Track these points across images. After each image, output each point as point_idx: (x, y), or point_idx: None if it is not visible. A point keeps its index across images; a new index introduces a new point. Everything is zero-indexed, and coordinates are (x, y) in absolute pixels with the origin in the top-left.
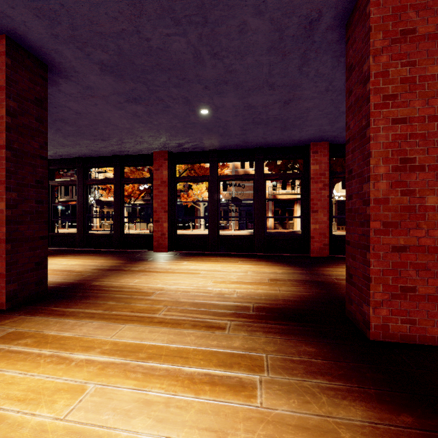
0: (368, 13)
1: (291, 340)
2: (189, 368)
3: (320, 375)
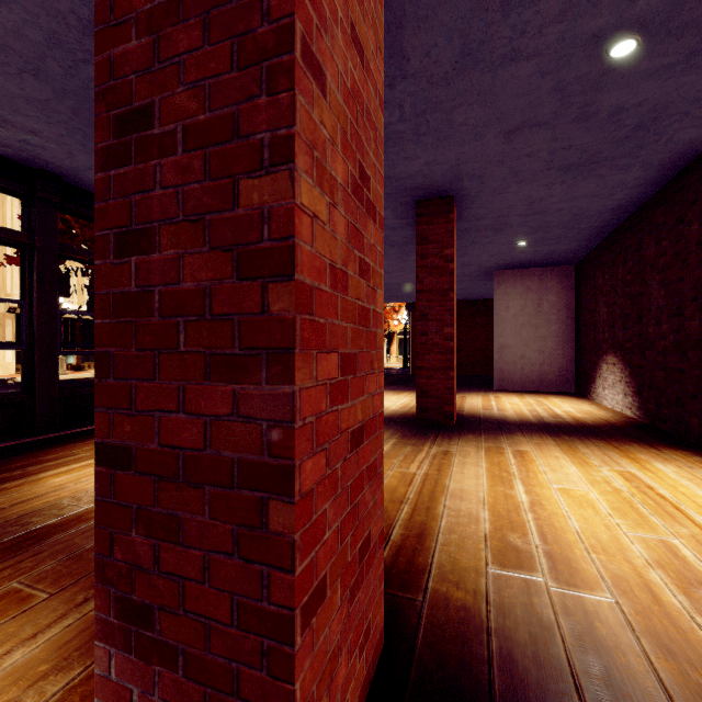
0: (452, 219)
1: (461, 438)
2: (511, 461)
3: (497, 438)
